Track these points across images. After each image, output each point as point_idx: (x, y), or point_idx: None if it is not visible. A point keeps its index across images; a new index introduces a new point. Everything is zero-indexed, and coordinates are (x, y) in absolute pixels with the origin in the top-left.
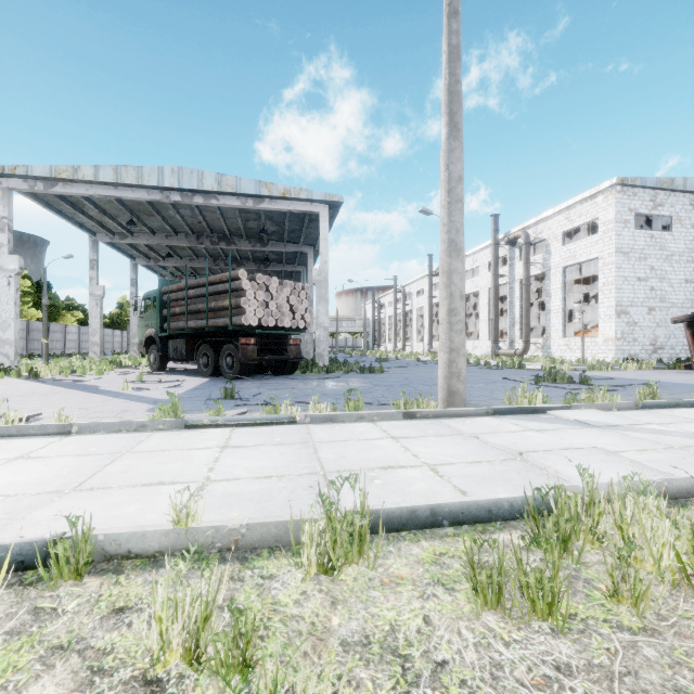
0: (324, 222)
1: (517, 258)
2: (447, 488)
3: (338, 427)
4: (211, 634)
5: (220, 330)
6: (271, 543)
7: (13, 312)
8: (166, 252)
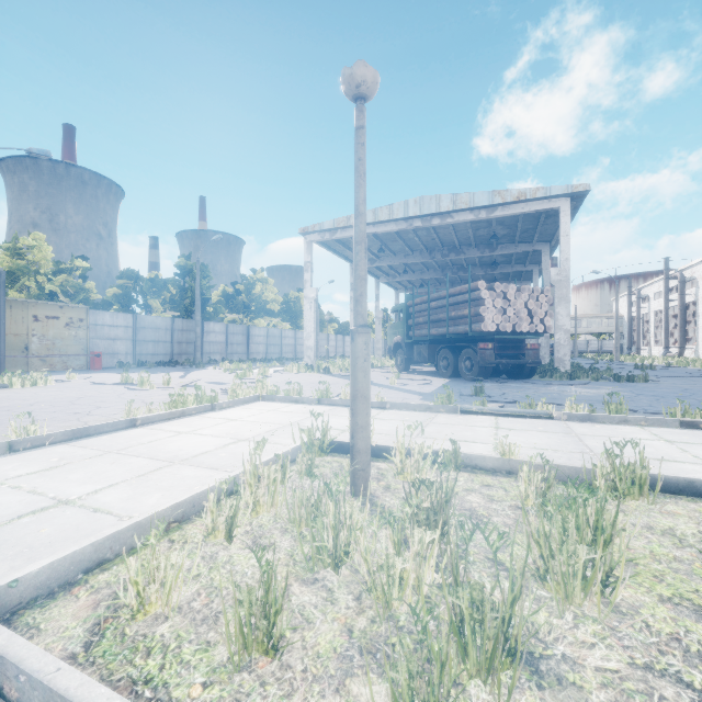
0: (565, 217)
1: None
2: None
3: (599, 426)
4: (553, 494)
5: (458, 336)
6: (565, 479)
7: (312, 327)
8: (402, 269)
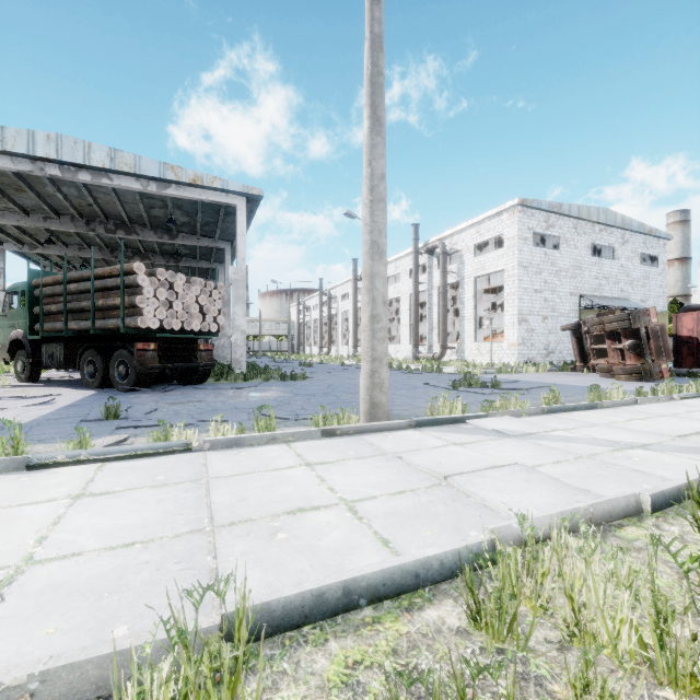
0: (242, 216)
1: (435, 267)
2: (366, 537)
3: (244, 454)
4: None
5: (111, 333)
6: (89, 694)
7: None
8: (46, 237)
